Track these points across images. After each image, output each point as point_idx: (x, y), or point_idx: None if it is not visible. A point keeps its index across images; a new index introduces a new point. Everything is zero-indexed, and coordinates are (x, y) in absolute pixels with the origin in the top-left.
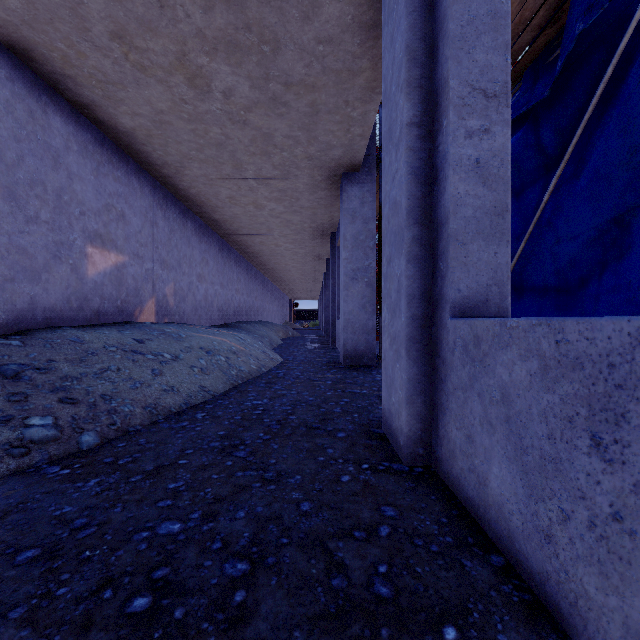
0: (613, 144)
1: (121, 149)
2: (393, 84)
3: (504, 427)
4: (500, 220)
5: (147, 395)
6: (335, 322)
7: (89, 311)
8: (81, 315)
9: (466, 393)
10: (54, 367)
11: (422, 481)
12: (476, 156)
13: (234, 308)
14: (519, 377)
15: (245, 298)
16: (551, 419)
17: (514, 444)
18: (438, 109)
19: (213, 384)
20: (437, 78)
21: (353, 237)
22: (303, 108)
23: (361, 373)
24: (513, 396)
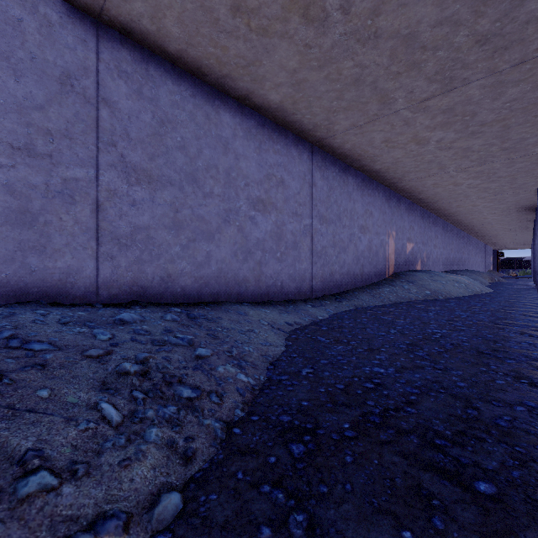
0: None
1: (412, 202)
2: None
3: None
4: None
5: (446, 291)
6: None
7: (407, 266)
8: (405, 267)
9: None
10: (417, 282)
11: None
12: None
13: (449, 261)
14: None
15: (456, 254)
16: None
17: None
18: None
19: (463, 292)
20: None
21: None
22: (507, 179)
23: None
24: None
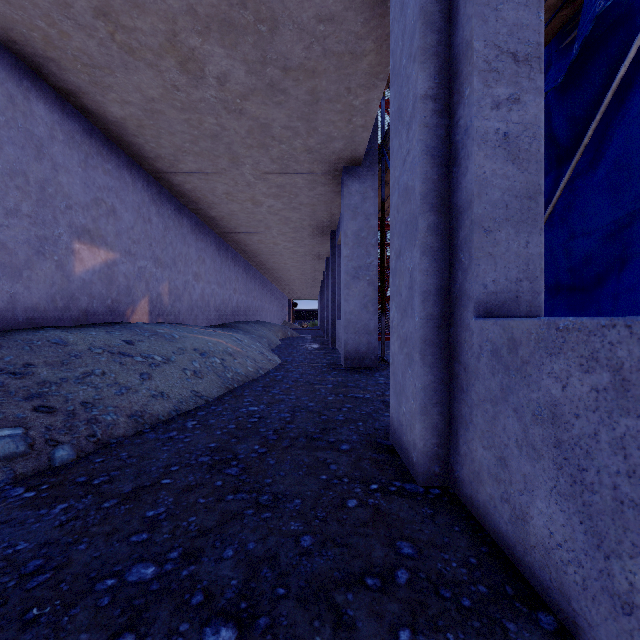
0: (636, 131)
1: (112, 141)
2: (404, 56)
3: (554, 453)
4: (532, 204)
5: (133, 402)
6: (335, 322)
7: (76, 311)
8: (67, 315)
9: (497, 407)
10: (31, 371)
11: (441, 506)
12: (504, 130)
13: (232, 308)
14: (578, 393)
15: (243, 298)
16: (633, 451)
17: (570, 477)
18: (458, 78)
19: (207, 388)
20: (457, 43)
21: (354, 234)
22: (302, 96)
23: (363, 376)
24: (568, 416)
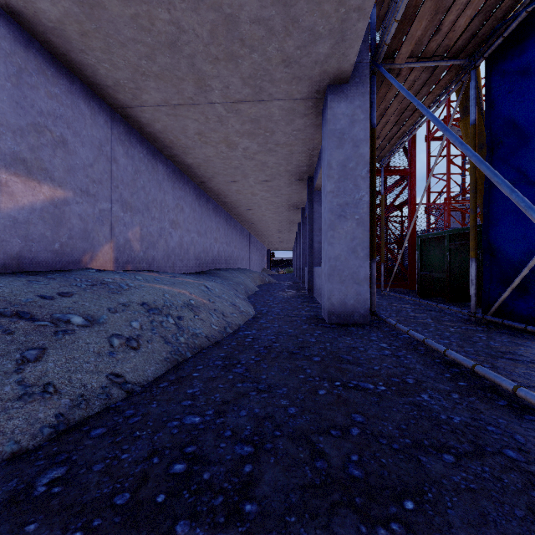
0: None
1: (60, 62)
2: None
3: None
4: None
5: None
6: (312, 269)
7: (2, 255)
8: None
9: None
10: None
11: None
12: None
13: (213, 256)
14: None
15: (224, 247)
16: None
17: None
18: None
19: (139, 366)
20: None
21: (340, 164)
22: None
23: (357, 339)
24: None
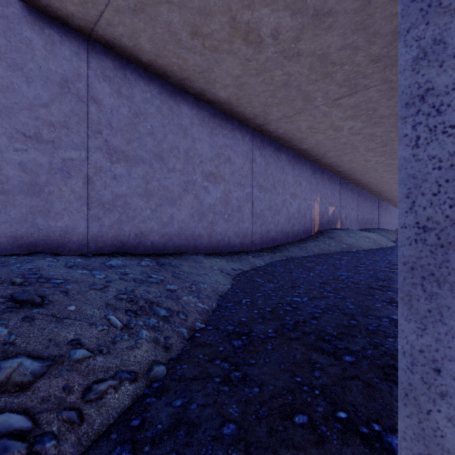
0: None
1: (334, 174)
2: None
3: None
4: None
5: (358, 245)
6: None
7: (329, 225)
8: (328, 226)
9: None
10: (336, 238)
11: None
12: None
13: (364, 221)
14: None
15: (369, 215)
16: None
17: None
18: None
19: (372, 246)
20: None
21: None
22: None
23: None
24: None
